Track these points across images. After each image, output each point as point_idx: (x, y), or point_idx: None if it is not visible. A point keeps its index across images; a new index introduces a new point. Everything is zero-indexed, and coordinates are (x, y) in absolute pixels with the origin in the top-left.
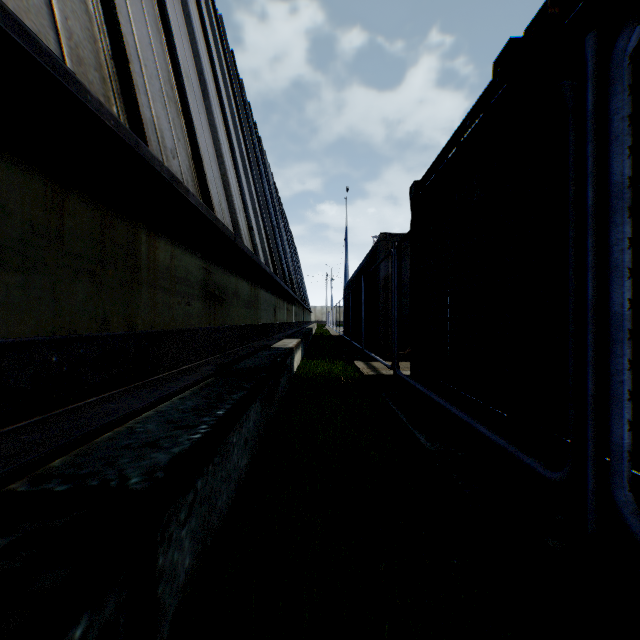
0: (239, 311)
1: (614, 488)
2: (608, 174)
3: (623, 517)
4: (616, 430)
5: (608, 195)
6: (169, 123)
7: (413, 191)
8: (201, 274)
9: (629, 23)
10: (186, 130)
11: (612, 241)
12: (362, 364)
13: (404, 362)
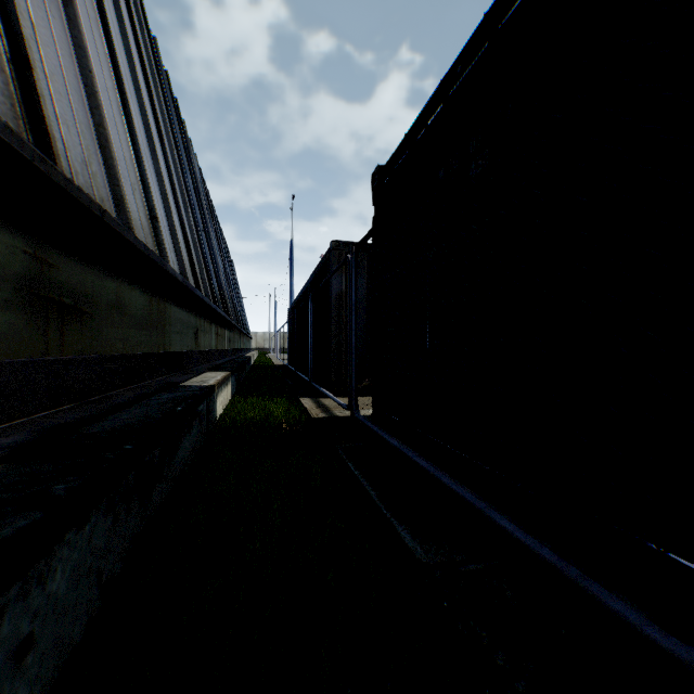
0: (125, 333)
1: None
2: None
3: None
4: None
5: None
6: None
7: (376, 178)
8: (21, 263)
9: None
10: None
11: None
12: (310, 402)
13: (360, 397)
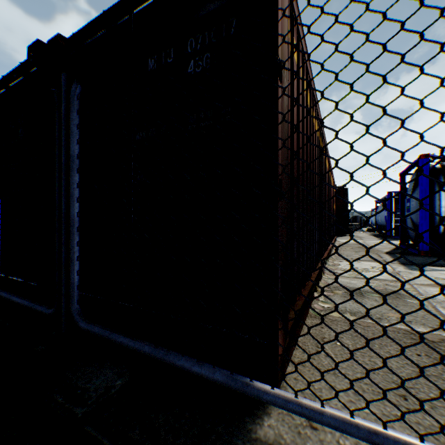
0: None
1: (72, 305)
2: (70, 149)
3: (74, 317)
4: (73, 276)
5: (70, 160)
6: None
7: None
8: None
9: (76, 81)
10: None
11: (71, 183)
12: None
13: None
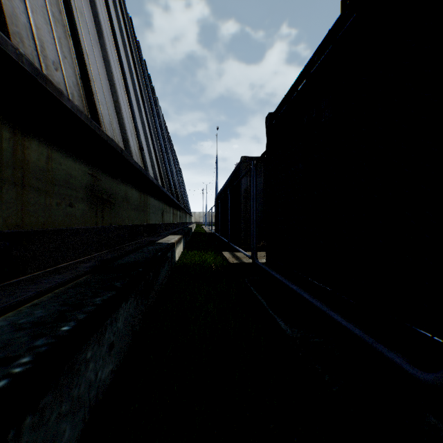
0: (129, 213)
1: None
2: None
3: None
4: None
5: None
6: (54, 39)
7: (268, 120)
8: (87, 179)
9: None
10: (75, 52)
11: None
12: (228, 254)
13: (259, 252)
